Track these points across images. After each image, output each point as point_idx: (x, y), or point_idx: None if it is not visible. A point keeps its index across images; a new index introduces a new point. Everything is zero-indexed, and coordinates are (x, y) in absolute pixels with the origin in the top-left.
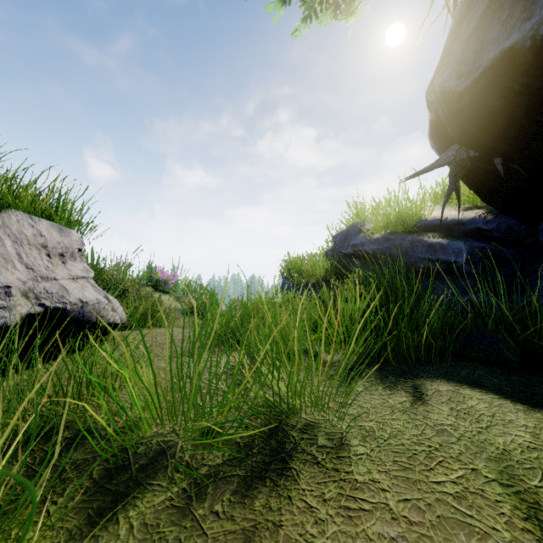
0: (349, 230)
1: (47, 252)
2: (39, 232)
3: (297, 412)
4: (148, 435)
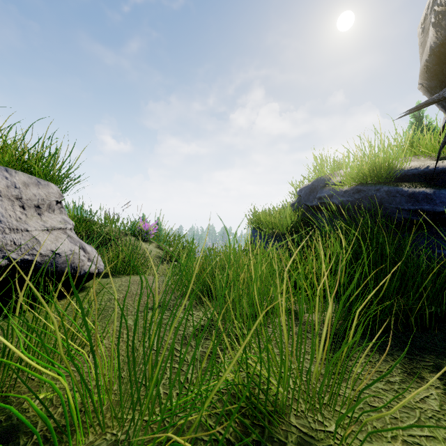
0: (315, 184)
1: (21, 204)
2: (13, 184)
3: (283, 412)
4: None
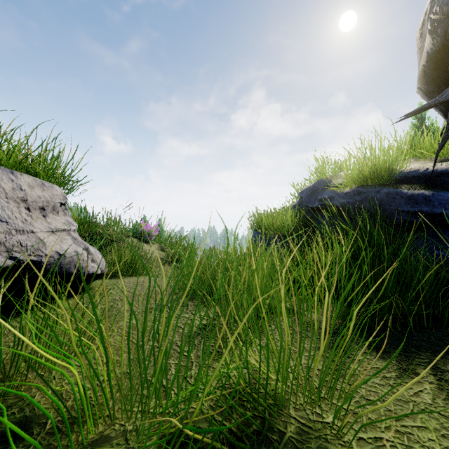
0: (316, 185)
1: (27, 205)
2: (19, 186)
3: (283, 405)
4: (89, 439)
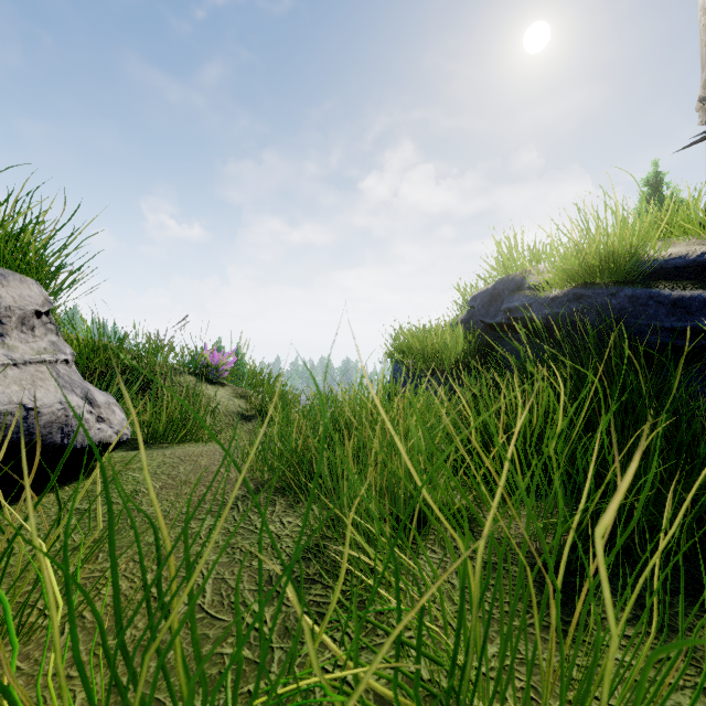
0: (499, 287)
1: None
2: None
3: None
4: None
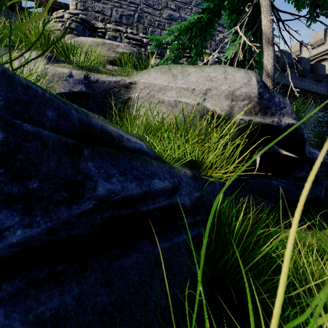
0: None
1: None
2: None
3: None
4: None
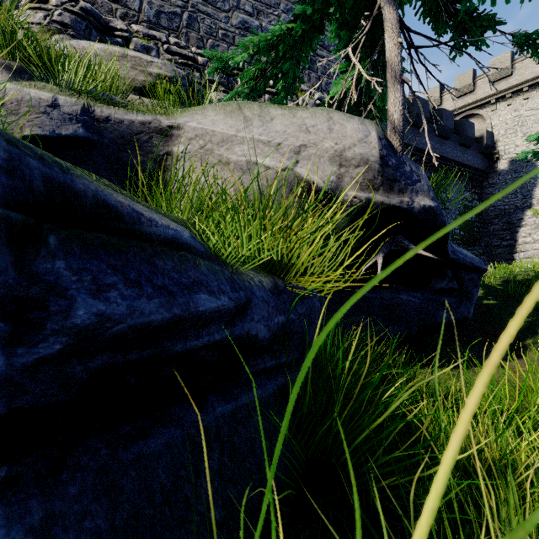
0: None
1: None
2: None
3: None
4: None
